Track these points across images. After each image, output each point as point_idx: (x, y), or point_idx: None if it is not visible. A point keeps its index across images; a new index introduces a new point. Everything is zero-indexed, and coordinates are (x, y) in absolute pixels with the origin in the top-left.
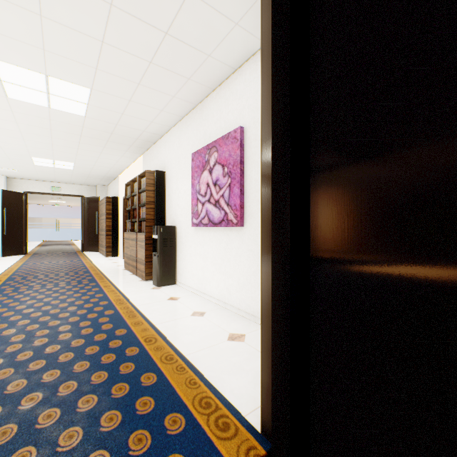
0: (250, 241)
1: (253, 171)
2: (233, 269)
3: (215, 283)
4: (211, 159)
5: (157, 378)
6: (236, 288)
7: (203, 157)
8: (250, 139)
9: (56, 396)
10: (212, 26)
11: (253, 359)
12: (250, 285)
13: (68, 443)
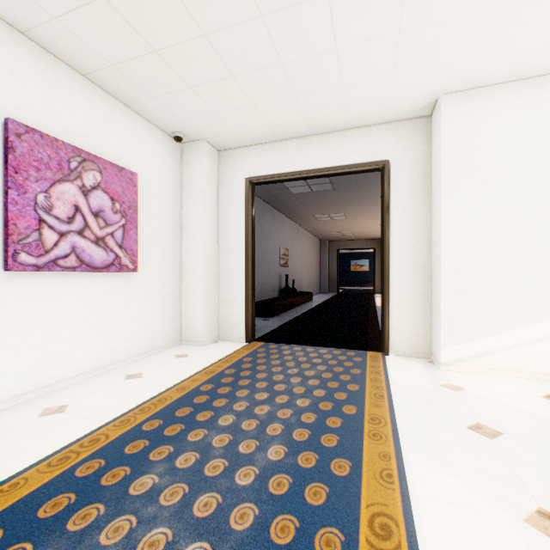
0: (142, 286)
1: (145, 223)
2: (120, 319)
3: (83, 352)
4: (88, 176)
5: (246, 357)
6: (125, 338)
7: (63, 157)
8: (142, 191)
9: (284, 368)
10: (186, 112)
11: (207, 349)
12: (143, 326)
13: (290, 357)
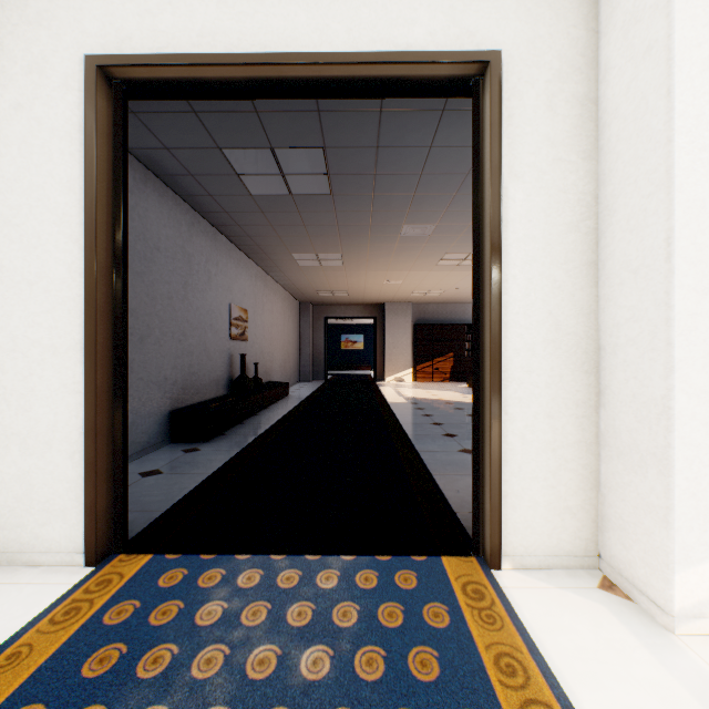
0: None
1: None
2: None
3: None
4: None
5: None
6: None
7: None
8: None
9: None
10: None
11: None
12: None
13: (217, 652)
